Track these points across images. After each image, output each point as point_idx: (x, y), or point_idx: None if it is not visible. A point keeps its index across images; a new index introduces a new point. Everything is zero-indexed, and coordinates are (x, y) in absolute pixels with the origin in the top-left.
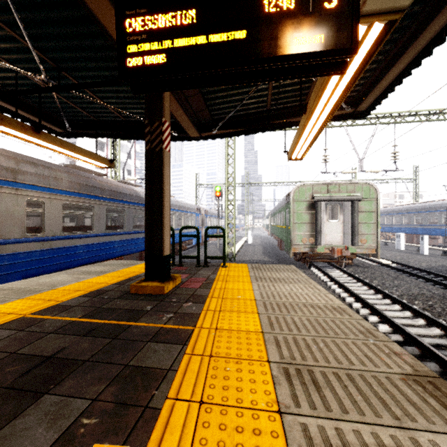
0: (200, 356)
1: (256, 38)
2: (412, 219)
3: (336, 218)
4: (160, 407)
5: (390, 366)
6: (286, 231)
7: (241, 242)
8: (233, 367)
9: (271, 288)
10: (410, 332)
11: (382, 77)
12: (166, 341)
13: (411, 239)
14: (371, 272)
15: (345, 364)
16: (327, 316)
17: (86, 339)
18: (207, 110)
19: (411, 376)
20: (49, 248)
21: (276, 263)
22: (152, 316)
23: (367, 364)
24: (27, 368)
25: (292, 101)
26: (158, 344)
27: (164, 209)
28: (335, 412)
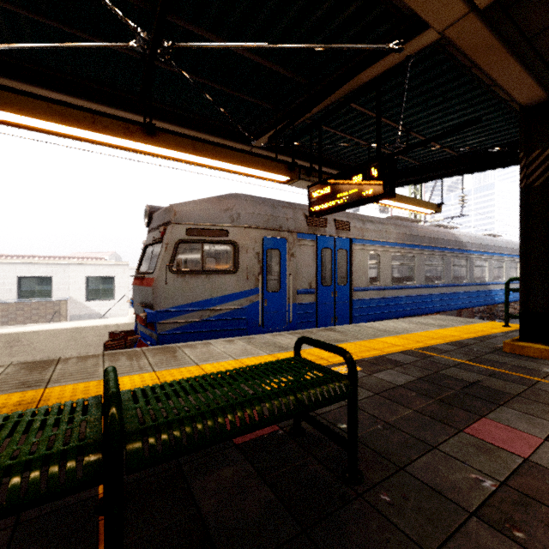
0: None
1: None
2: None
3: None
4: None
5: None
6: None
7: None
8: None
9: None
10: None
11: None
12: None
13: None
14: None
15: None
16: None
17: (494, 379)
18: None
19: None
20: (382, 297)
21: None
22: None
23: None
24: (461, 385)
25: None
26: None
27: None
28: None
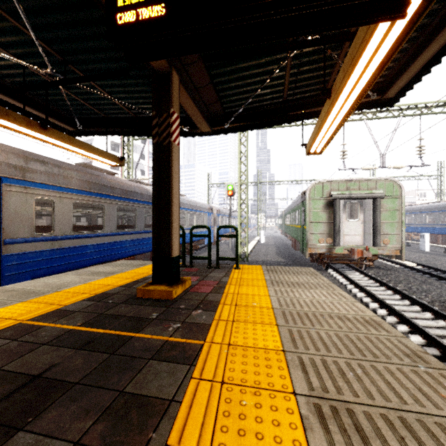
0: (210, 382)
1: None
2: (437, 218)
3: (356, 217)
4: None
5: None
6: (301, 231)
7: (253, 242)
8: (250, 399)
9: (289, 294)
10: None
11: (416, 57)
12: (171, 359)
13: (435, 240)
14: (394, 274)
15: (394, 401)
16: (359, 331)
17: (81, 353)
18: (219, 102)
19: None
20: (59, 247)
21: (290, 264)
22: (157, 326)
23: (424, 403)
24: (8, 391)
25: (310, 90)
26: (161, 363)
27: (172, 207)
28: None
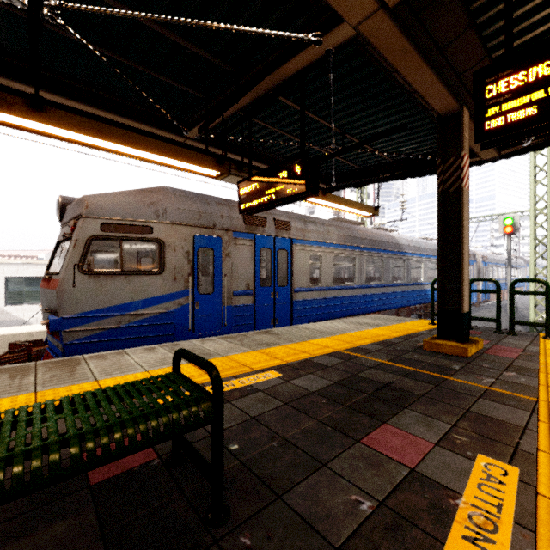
0: None
1: None
2: None
3: None
4: (534, 454)
5: None
6: None
7: None
8: None
9: None
10: None
11: None
12: (502, 402)
13: None
14: None
15: None
16: None
17: (407, 379)
18: None
19: None
20: (324, 297)
21: None
22: (467, 376)
23: None
24: (375, 387)
25: None
26: (494, 403)
27: (463, 258)
28: None
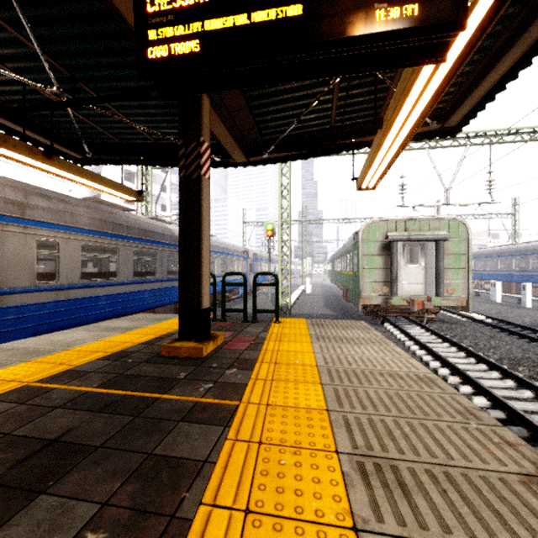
0: (247, 443)
1: (322, 12)
2: (510, 264)
3: (416, 262)
4: (191, 517)
5: (503, 462)
6: (353, 278)
7: (297, 292)
8: (290, 459)
9: (337, 351)
10: (515, 407)
11: (479, 82)
12: (203, 420)
13: (508, 289)
14: (460, 329)
15: (441, 457)
16: (411, 389)
17: (101, 416)
18: (257, 128)
19: (535, 478)
20: (65, 298)
21: (341, 318)
22: (186, 387)
23: (471, 458)
24: (23, 456)
25: (362, 116)
26: (193, 425)
27: (202, 251)
28: (433, 531)
